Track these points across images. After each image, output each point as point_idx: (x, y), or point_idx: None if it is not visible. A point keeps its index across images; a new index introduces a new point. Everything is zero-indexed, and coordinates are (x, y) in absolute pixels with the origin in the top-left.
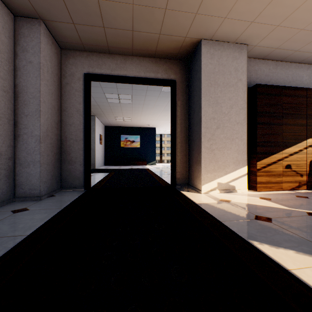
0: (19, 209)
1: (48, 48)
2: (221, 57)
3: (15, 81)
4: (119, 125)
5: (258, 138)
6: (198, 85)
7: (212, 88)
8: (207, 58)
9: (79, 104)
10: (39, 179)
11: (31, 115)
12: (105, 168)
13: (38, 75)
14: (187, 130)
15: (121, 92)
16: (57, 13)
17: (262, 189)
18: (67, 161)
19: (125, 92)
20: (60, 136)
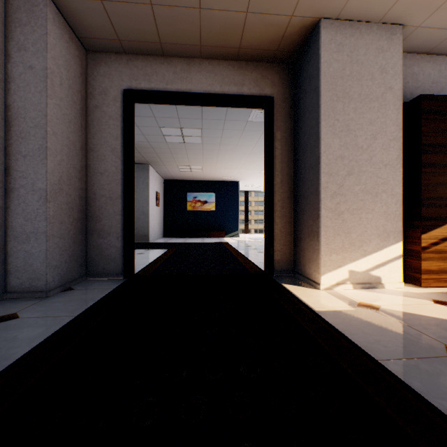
0: (3, 315)
1: (61, 45)
2: (355, 49)
3: (7, 99)
4: (184, 177)
5: (424, 191)
6: (314, 100)
7: (339, 104)
8: (331, 52)
9: (115, 140)
10: (44, 262)
11: (32, 155)
12: (163, 242)
13: (43, 88)
14: (292, 180)
15: (185, 124)
16: None
17: (431, 283)
18: (96, 232)
19: (191, 125)
20: (85, 192)
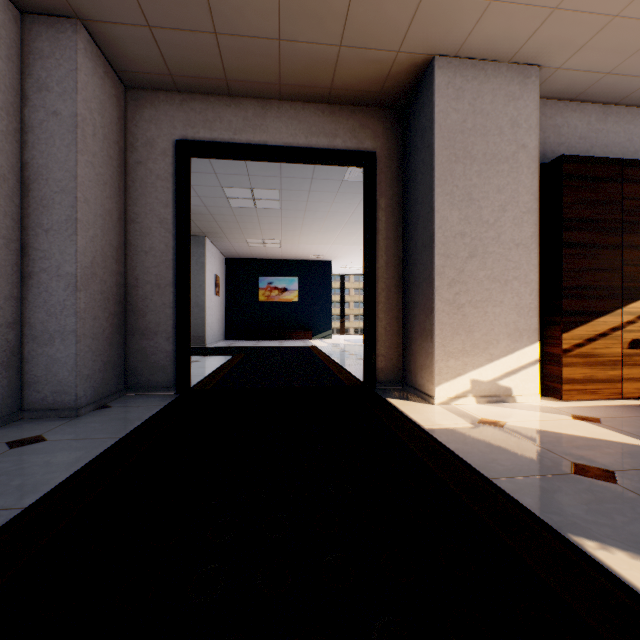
0: (25, 438)
1: (94, 83)
2: (479, 95)
3: (23, 155)
4: (255, 255)
5: (566, 278)
6: (427, 160)
7: (458, 166)
8: (448, 99)
9: (164, 207)
10: (74, 371)
11: (57, 229)
12: (225, 346)
13: (72, 141)
14: (401, 262)
15: (258, 184)
16: (112, 2)
17: (575, 395)
18: (139, 331)
19: (266, 185)
20: (123, 277)
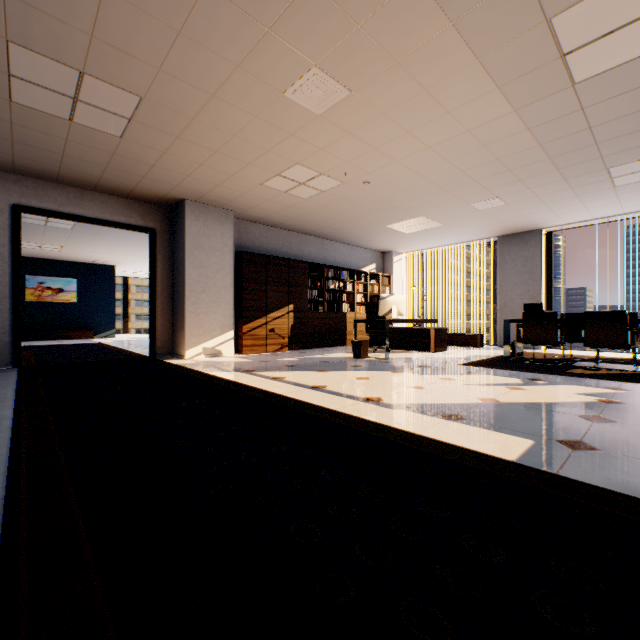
0: None
1: None
2: (207, 220)
3: None
4: (23, 253)
5: (244, 303)
6: (183, 245)
7: (197, 251)
8: (193, 220)
9: (2, 247)
10: None
11: None
12: None
13: None
14: (171, 290)
15: None
16: None
17: (248, 352)
18: None
19: None
20: None
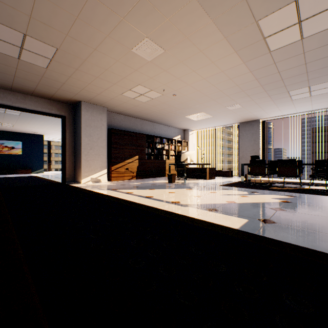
0: None
1: None
2: (93, 112)
3: None
4: None
5: (113, 155)
6: (80, 125)
7: (88, 128)
8: (85, 112)
9: None
10: None
11: None
12: None
13: None
14: (74, 148)
15: None
16: None
17: (115, 180)
18: None
19: None
20: None
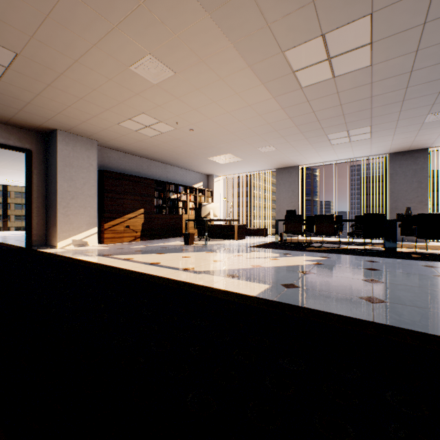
0: None
1: None
2: (76, 146)
3: None
4: None
5: (106, 207)
6: (55, 163)
7: (68, 168)
8: (64, 145)
9: None
10: None
11: None
12: None
13: None
14: (46, 196)
15: None
16: None
17: (109, 242)
18: None
19: None
20: None
